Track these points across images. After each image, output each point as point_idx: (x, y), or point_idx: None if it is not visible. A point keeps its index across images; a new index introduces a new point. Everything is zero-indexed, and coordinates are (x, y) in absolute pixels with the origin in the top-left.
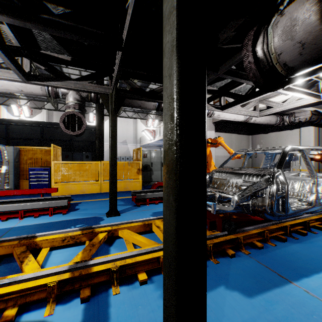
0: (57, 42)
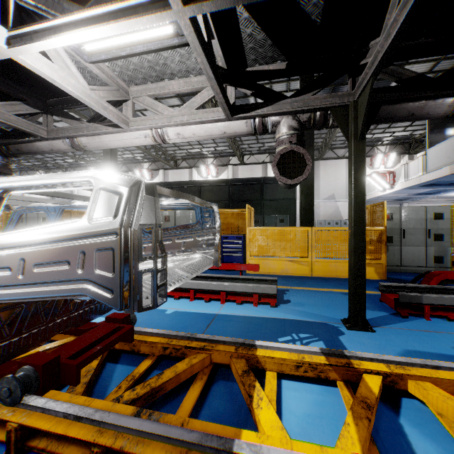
0: (271, 41)
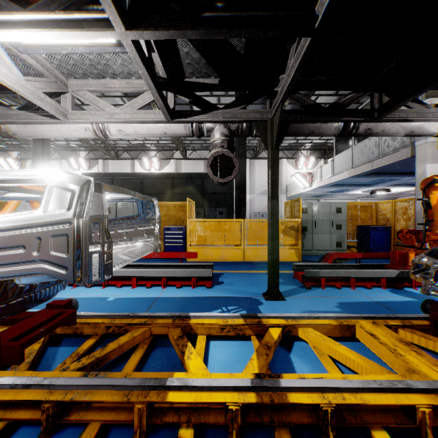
0: (205, 60)
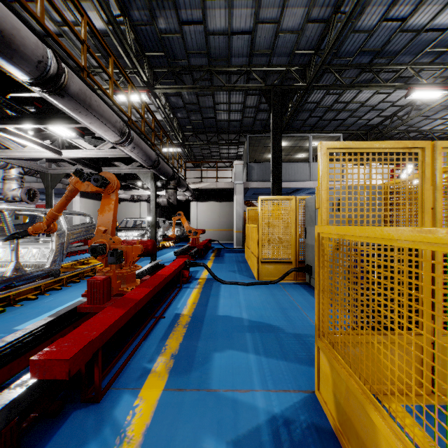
0: None
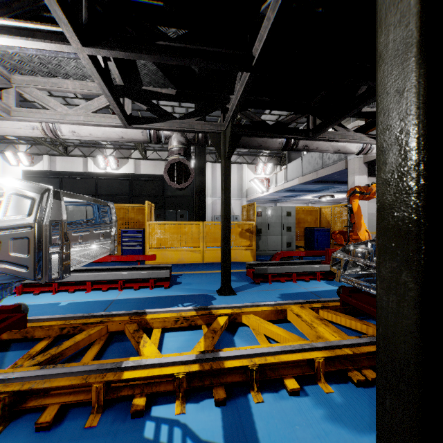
0: (162, 73)
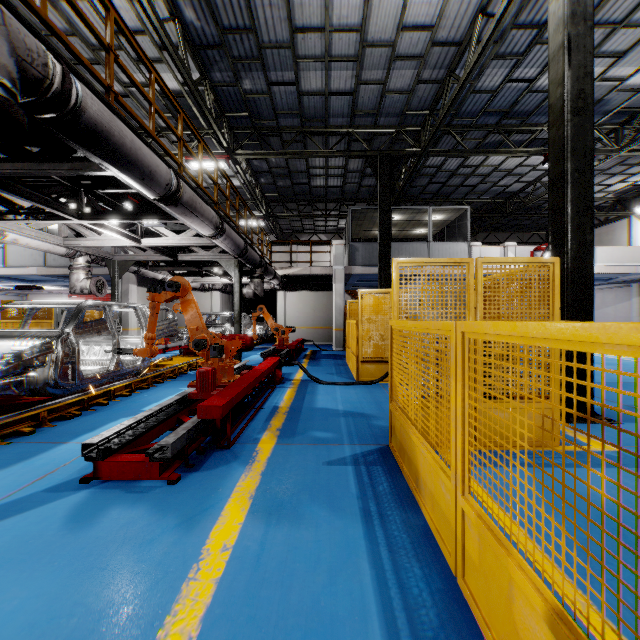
0: None
